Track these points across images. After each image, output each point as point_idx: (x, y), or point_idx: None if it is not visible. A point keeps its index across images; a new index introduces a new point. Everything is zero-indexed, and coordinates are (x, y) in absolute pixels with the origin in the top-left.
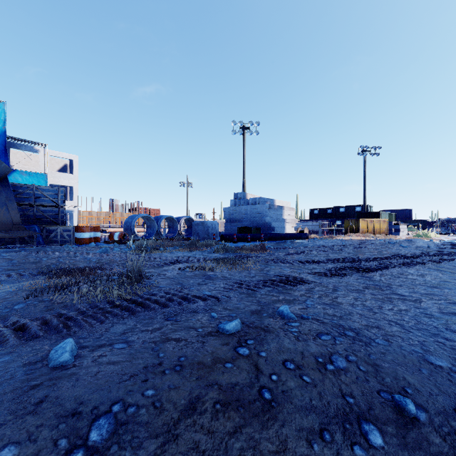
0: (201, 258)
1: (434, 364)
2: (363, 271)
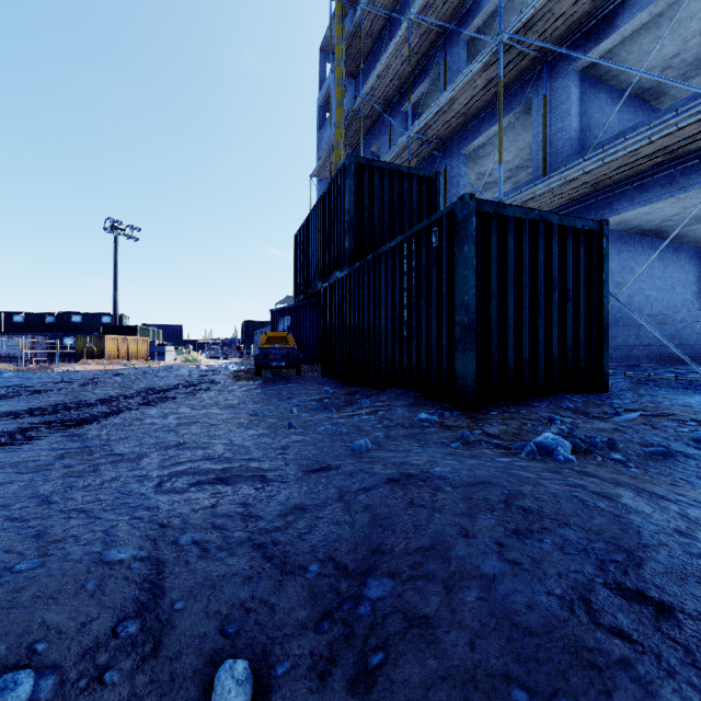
0: None
1: (114, 561)
2: (75, 426)
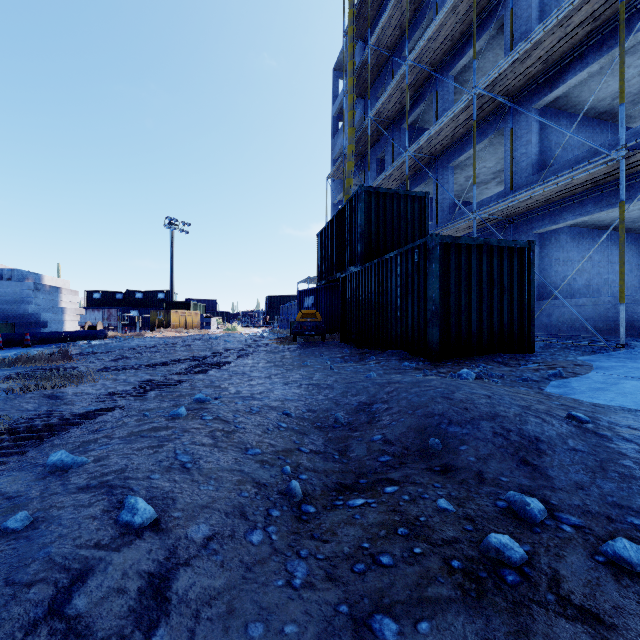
0: None
1: (290, 399)
2: (217, 366)
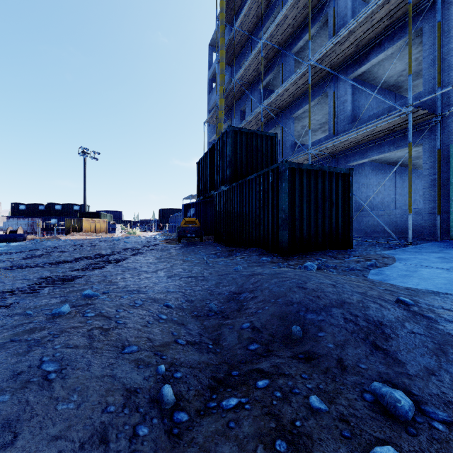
0: None
1: (171, 291)
2: (114, 262)
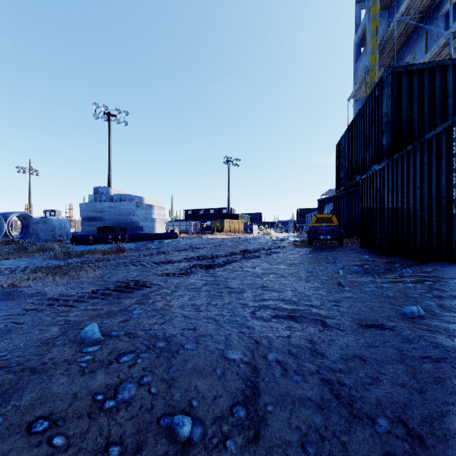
0: (19, 269)
1: (230, 359)
2: (211, 268)
